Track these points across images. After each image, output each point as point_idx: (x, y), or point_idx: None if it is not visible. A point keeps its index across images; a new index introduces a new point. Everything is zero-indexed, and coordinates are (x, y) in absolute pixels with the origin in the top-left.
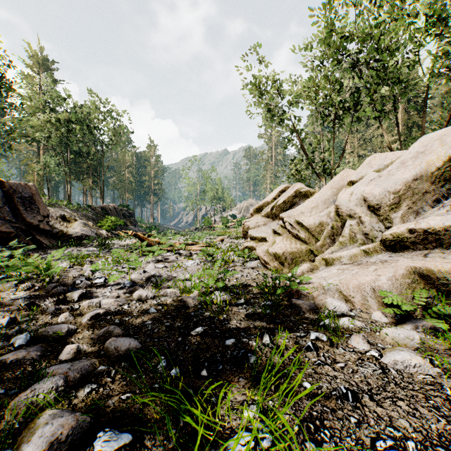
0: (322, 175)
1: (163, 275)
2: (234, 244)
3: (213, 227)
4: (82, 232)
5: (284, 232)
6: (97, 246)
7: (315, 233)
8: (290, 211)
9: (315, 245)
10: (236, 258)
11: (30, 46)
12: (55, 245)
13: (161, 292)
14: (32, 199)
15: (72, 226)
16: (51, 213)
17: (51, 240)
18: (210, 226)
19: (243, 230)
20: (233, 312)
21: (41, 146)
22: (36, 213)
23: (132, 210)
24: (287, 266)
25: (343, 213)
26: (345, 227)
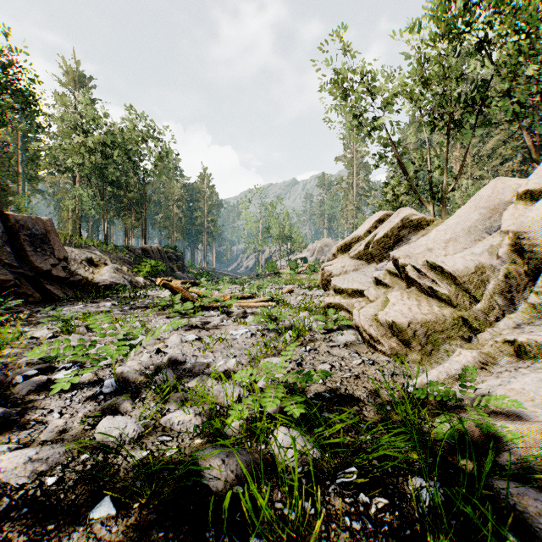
0: (428, 202)
1: (187, 359)
2: (307, 298)
3: (279, 273)
4: (111, 279)
5: (395, 283)
6: (118, 299)
7: (468, 286)
8: (408, 247)
9: (472, 309)
10: (315, 325)
11: (65, 61)
12: (67, 297)
13: (162, 419)
14: (45, 237)
15: (99, 272)
16: (74, 255)
17: (66, 290)
18: (275, 272)
19: (322, 278)
20: (334, 533)
21: (77, 178)
22: (50, 255)
23: (180, 252)
24: (415, 348)
25: (534, 248)
26: (541, 274)
